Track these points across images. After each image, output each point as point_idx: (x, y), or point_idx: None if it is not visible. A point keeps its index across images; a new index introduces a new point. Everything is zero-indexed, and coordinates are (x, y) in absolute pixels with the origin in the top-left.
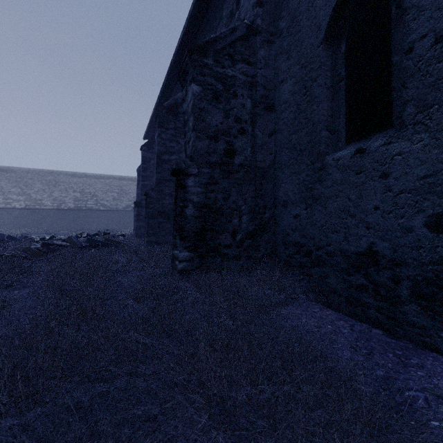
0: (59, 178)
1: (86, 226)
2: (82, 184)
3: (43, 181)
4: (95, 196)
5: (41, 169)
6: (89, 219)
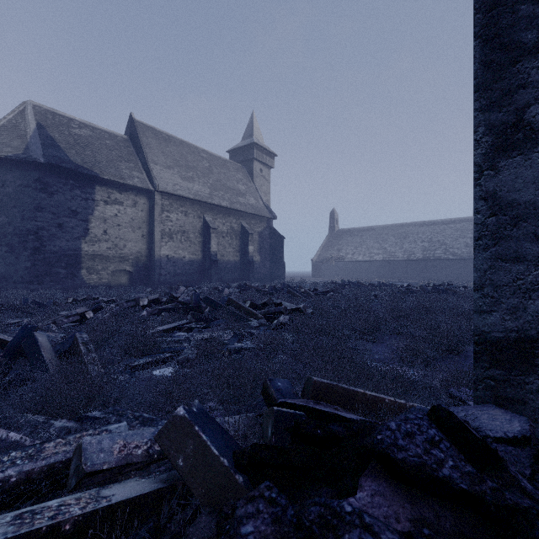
0: (408, 230)
1: (433, 276)
2: (430, 233)
3: (395, 234)
4: (443, 244)
5: (393, 224)
6: (437, 269)
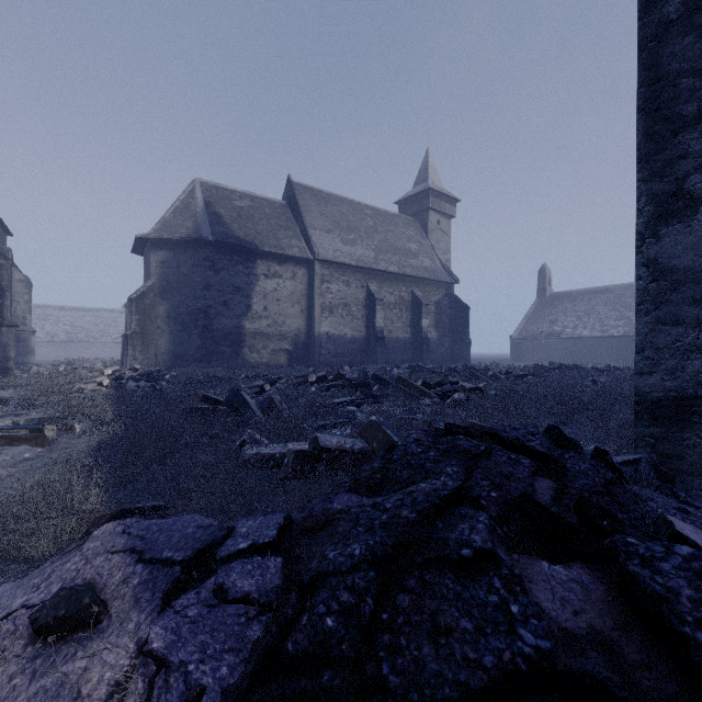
0: None
1: None
2: None
3: None
4: None
5: None
6: None
